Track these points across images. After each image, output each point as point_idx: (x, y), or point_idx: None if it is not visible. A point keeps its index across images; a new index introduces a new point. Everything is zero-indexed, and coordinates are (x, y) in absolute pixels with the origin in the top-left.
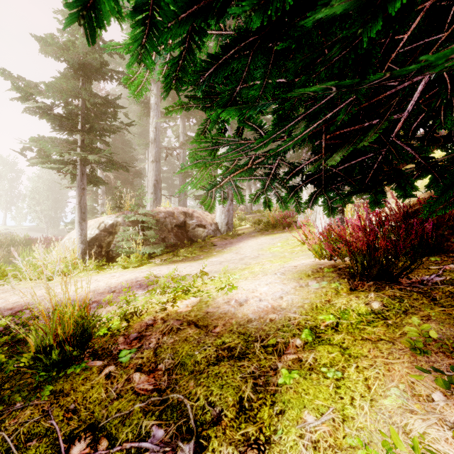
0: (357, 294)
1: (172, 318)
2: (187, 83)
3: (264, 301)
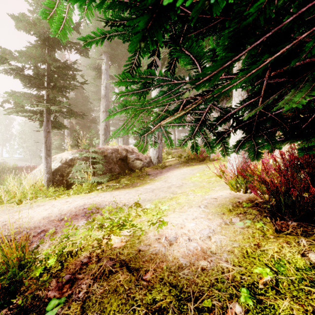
0: (285, 239)
1: (106, 256)
2: None
3: (193, 242)
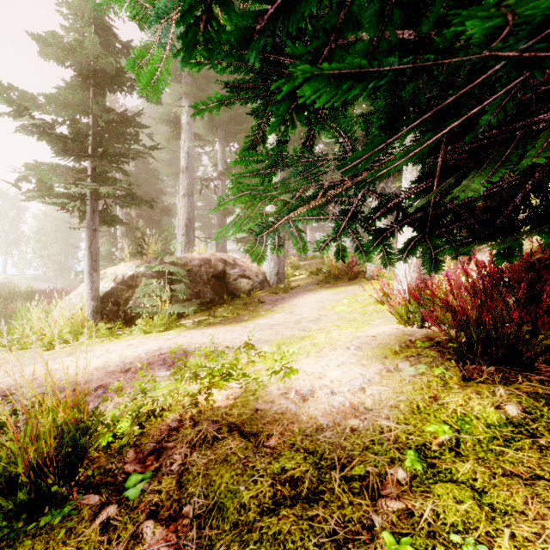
0: (476, 388)
1: (206, 418)
2: (228, 55)
3: (339, 396)
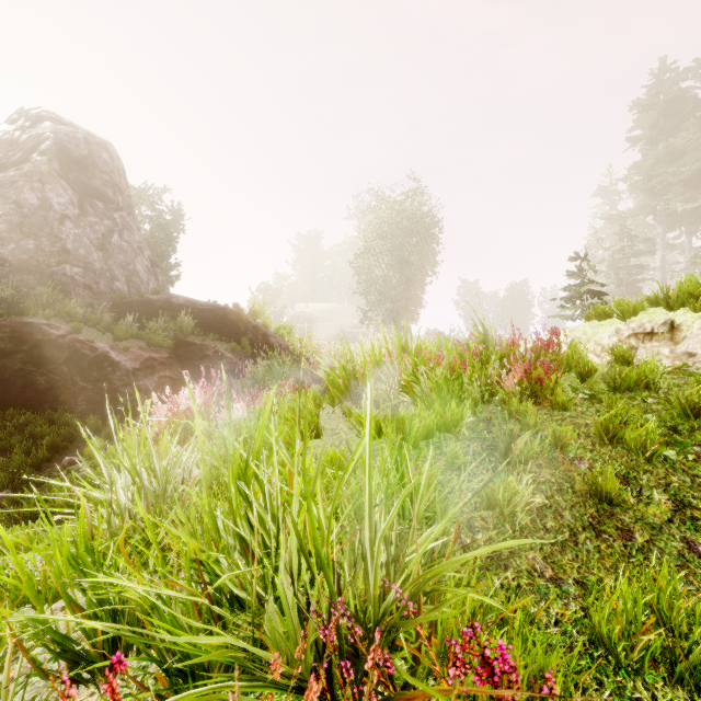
0: None
1: None
2: None
3: None
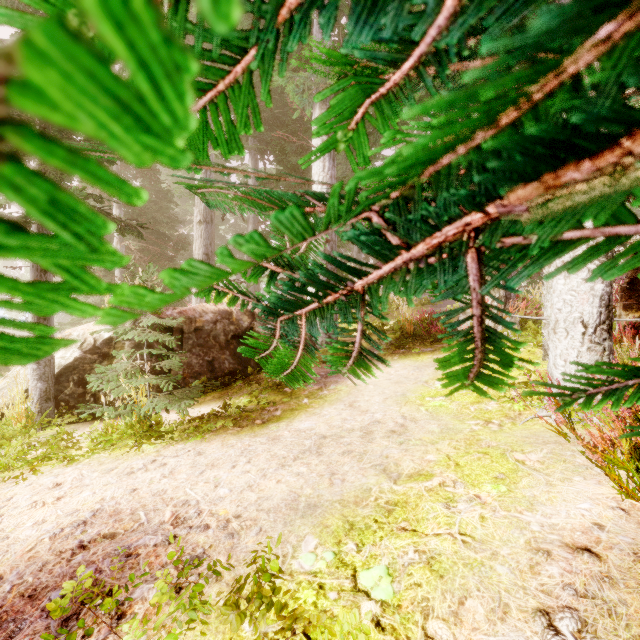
0: None
1: None
2: None
3: None
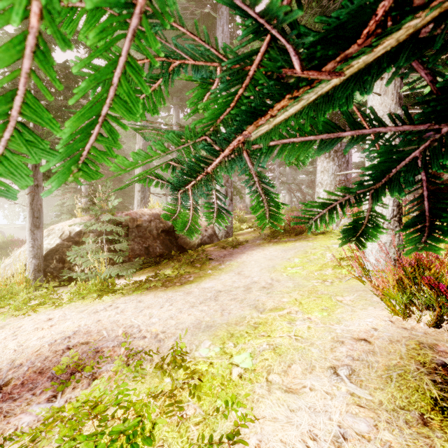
0: None
1: None
2: None
3: None
